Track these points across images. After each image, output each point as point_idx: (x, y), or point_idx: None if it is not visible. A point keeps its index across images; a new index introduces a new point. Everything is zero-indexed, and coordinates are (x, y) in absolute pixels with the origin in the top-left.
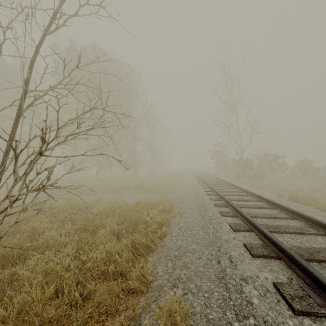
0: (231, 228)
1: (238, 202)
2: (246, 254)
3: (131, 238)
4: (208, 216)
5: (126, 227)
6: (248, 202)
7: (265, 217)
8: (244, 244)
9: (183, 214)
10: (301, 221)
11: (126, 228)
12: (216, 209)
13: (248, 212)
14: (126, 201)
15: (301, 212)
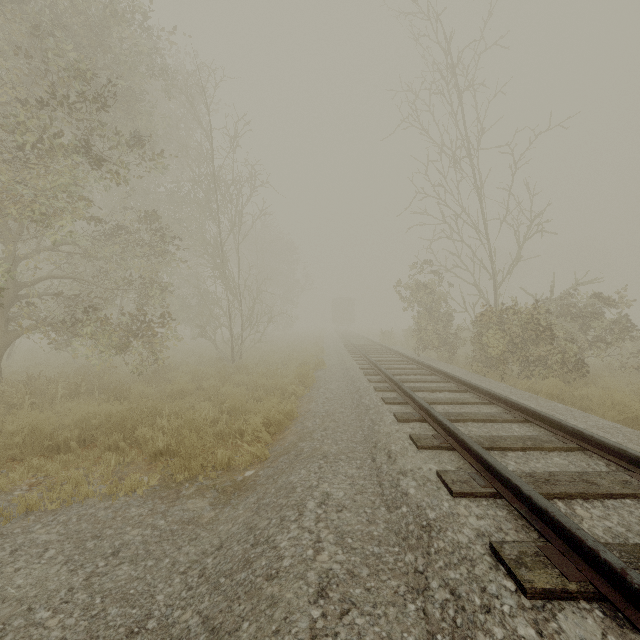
0: None
1: None
2: None
3: None
4: None
5: None
6: None
7: None
8: None
9: None
10: None
11: None
12: None
13: None
14: None
15: None
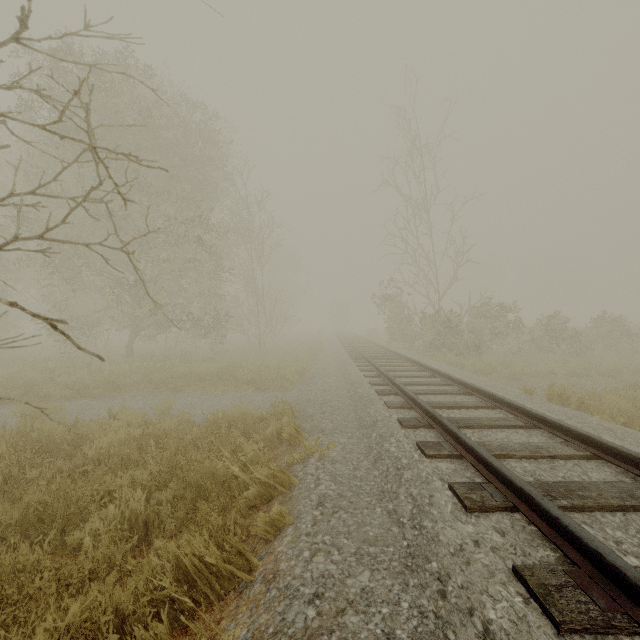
0: (459, 500)
1: (451, 413)
2: (536, 618)
3: (175, 551)
4: (389, 456)
5: (174, 499)
6: (473, 412)
7: (527, 455)
8: (517, 572)
9: (326, 453)
10: (612, 465)
11: (173, 501)
12: (407, 435)
13: (485, 443)
14: (188, 415)
15: (610, 442)
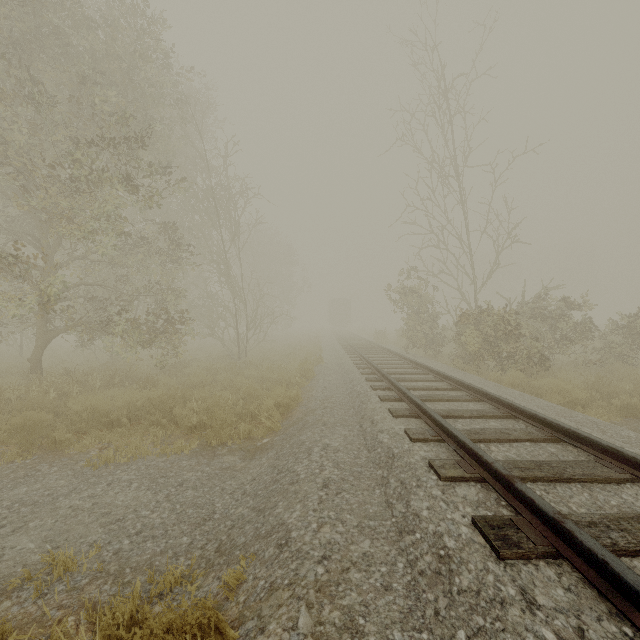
0: None
1: None
2: None
3: None
4: None
5: None
6: None
7: None
8: None
9: None
10: None
11: None
12: None
13: None
14: None
15: None
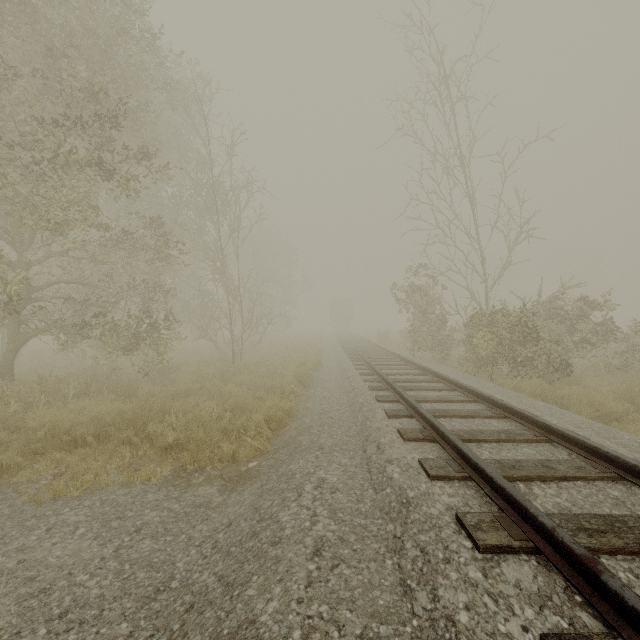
0: None
1: None
2: None
3: None
4: None
5: None
6: None
7: None
8: None
9: None
10: None
11: None
12: None
13: None
14: None
15: None
